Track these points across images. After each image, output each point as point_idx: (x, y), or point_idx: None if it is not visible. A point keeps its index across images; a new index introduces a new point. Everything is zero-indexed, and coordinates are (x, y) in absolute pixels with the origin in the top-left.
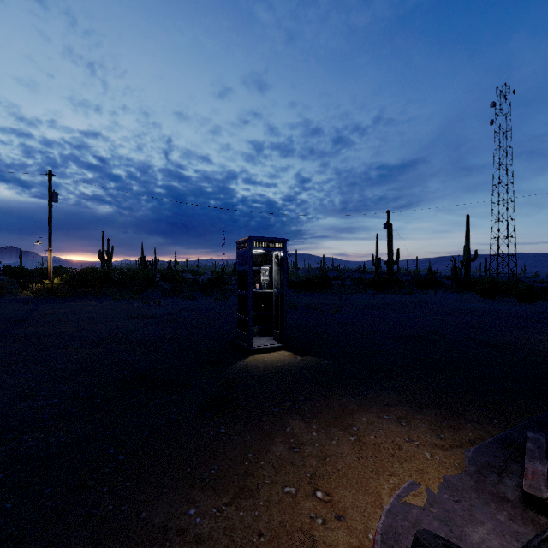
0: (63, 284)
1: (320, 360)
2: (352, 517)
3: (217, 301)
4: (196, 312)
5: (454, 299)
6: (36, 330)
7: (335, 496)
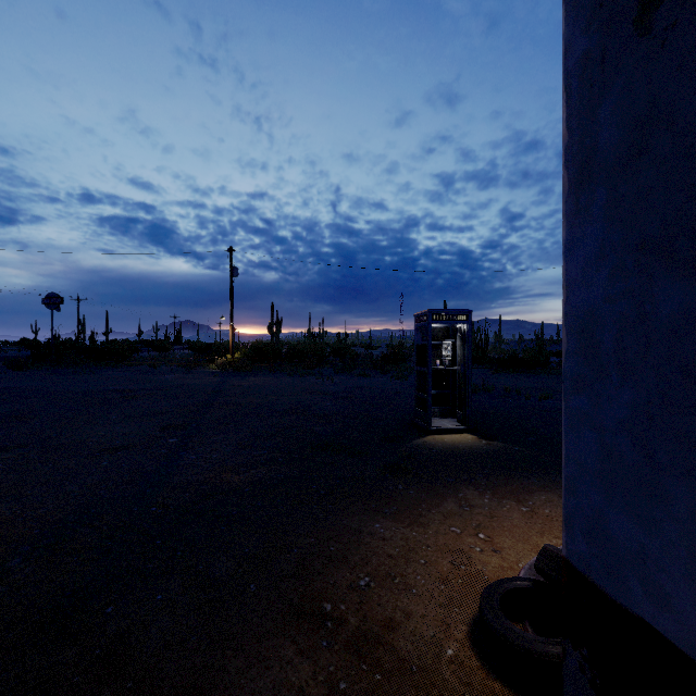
0: (243, 359)
1: (509, 445)
2: (507, 553)
3: (394, 380)
4: (371, 390)
5: None
6: (233, 400)
7: (495, 540)
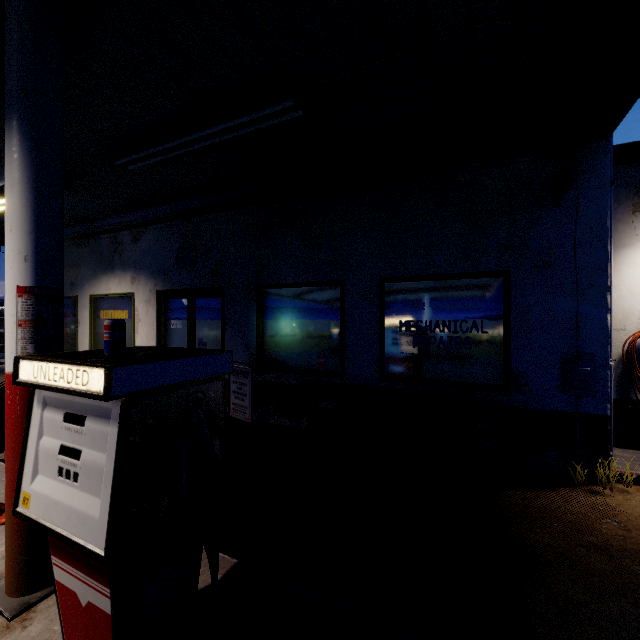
0: None
1: None
2: None
3: None
4: None
5: None
6: None
7: None
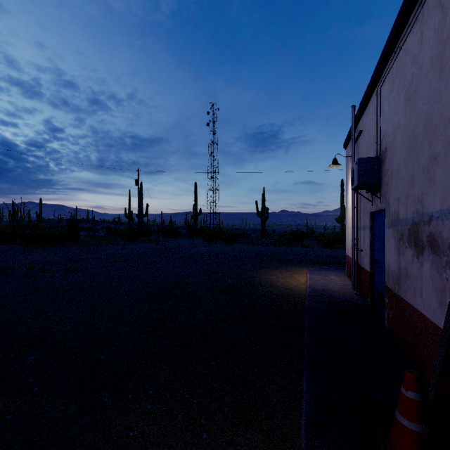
0: None
1: None
2: None
3: None
4: None
5: (188, 244)
6: None
7: None
